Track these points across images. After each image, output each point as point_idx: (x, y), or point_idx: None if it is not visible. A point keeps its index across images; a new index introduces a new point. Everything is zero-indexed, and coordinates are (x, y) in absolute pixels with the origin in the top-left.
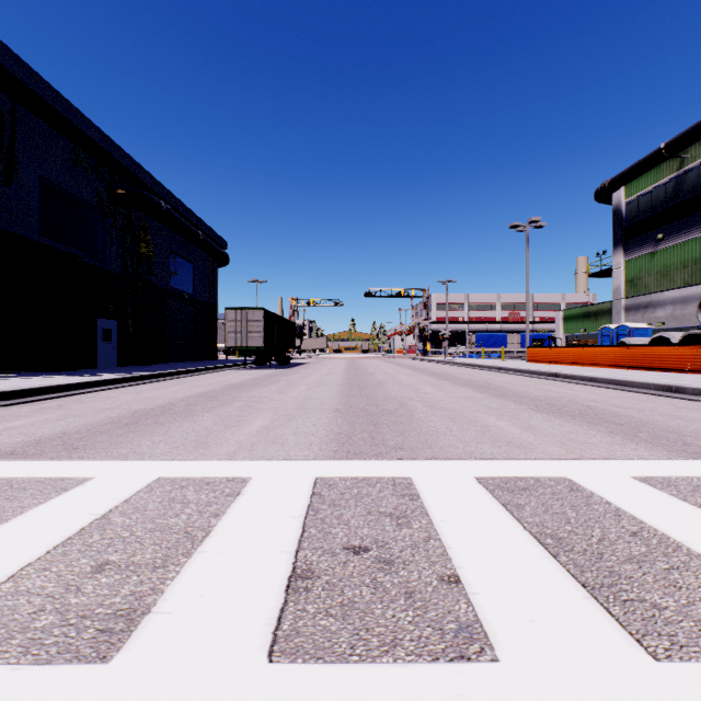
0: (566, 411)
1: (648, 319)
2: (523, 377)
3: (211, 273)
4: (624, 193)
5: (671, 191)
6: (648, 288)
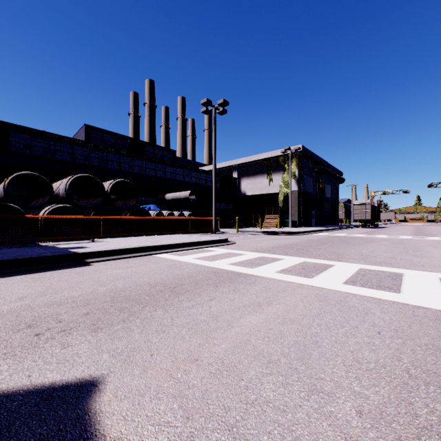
0: None
1: None
2: None
3: (336, 187)
4: None
5: None
6: None
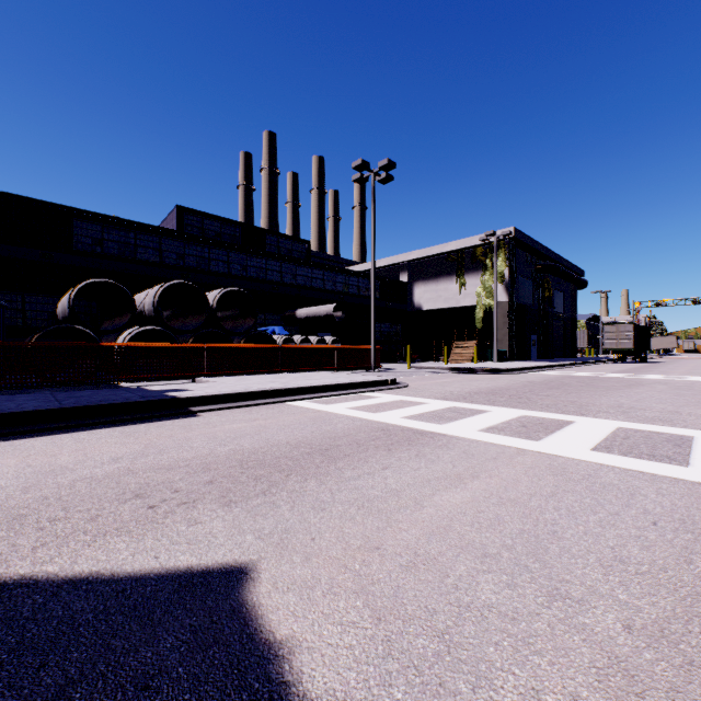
0: None
1: None
2: None
3: (573, 296)
4: None
5: None
6: None
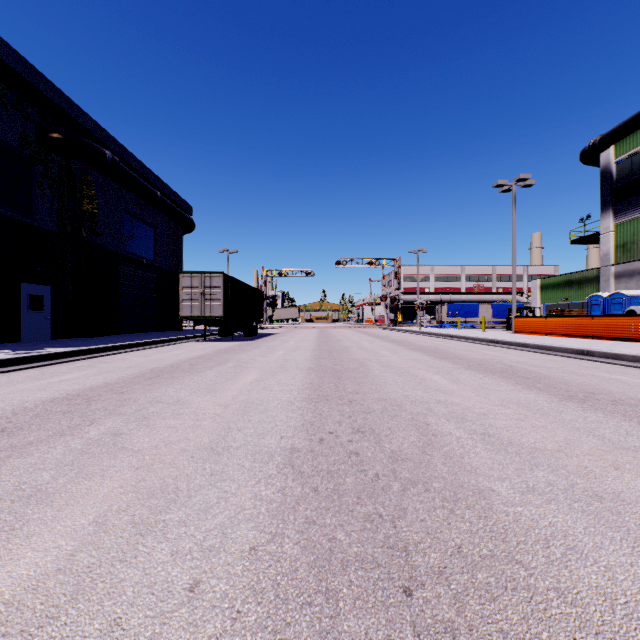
0: None
1: None
2: (536, 354)
3: (176, 239)
4: (615, 152)
5: None
6: None
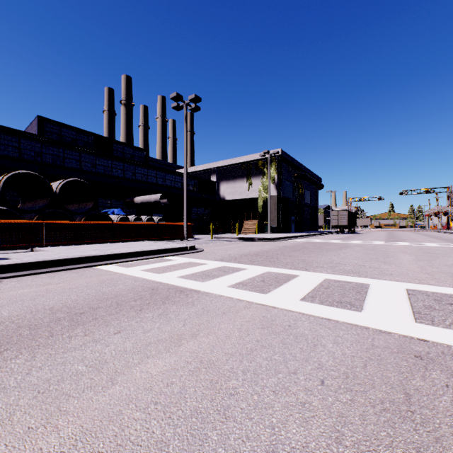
0: None
1: None
2: None
3: (316, 193)
4: None
5: None
6: None
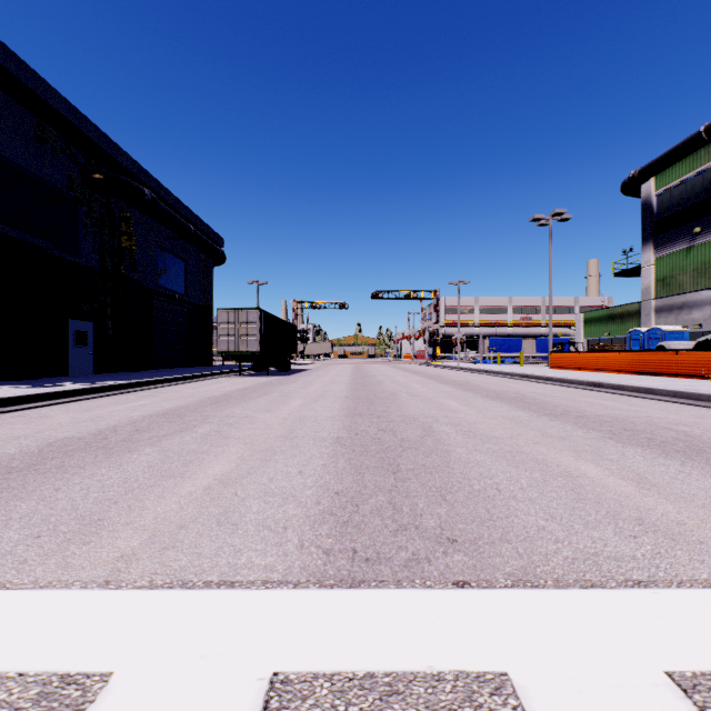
0: (664, 442)
1: (683, 321)
2: (556, 386)
3: (206, 272)
4: (655, 184)
5: (710, 179)
6: (683, 287)
